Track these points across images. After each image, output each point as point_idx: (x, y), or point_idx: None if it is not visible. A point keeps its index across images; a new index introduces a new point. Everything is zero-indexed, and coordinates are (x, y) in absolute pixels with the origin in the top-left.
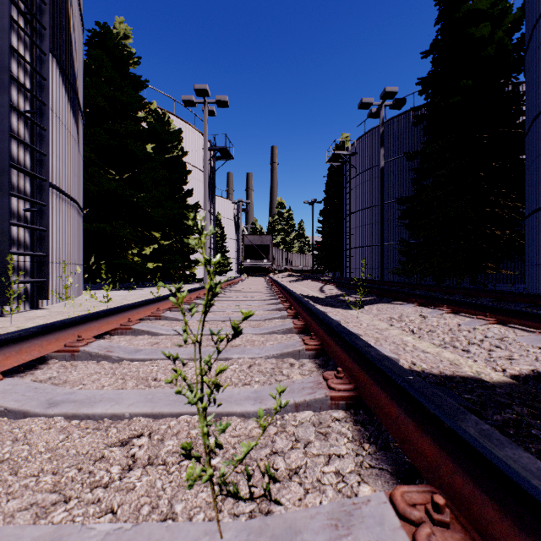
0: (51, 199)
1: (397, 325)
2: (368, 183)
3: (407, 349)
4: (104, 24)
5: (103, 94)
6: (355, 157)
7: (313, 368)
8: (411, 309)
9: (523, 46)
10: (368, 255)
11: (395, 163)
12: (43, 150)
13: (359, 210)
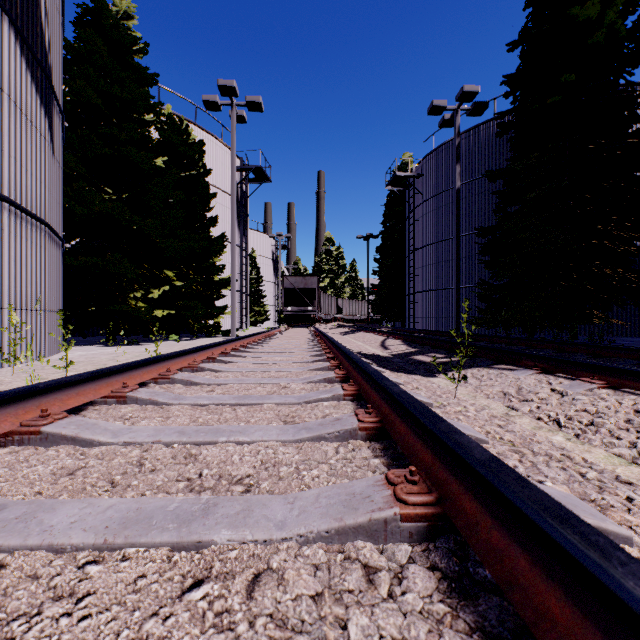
0: (0, 216)
1: (526, 410)
2: (437, 211)
3: (590, 478)
4: None
5: (96, 87)
6: (421, 180)
7: (433, 597)
8: (532, 379)
9: None
10: (437, 301)
11: (471, 186)
12: None
13: (426, 245)
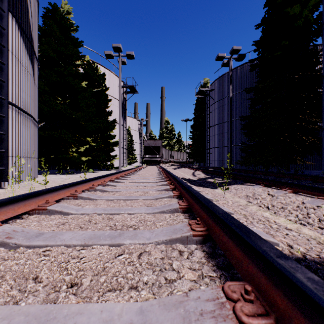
0: (12, 113)
1: (255, 202)
2: (221, 107)
3: (274, 227)
4: (54, 4)
5: (53, 48)
6: (213, 92)
7: (202, 258)
8: (260, 189)
9: (320, 20)
10: (221, 152)
11: (238, 95)
12: (3, 78)
13: (215, 124)
